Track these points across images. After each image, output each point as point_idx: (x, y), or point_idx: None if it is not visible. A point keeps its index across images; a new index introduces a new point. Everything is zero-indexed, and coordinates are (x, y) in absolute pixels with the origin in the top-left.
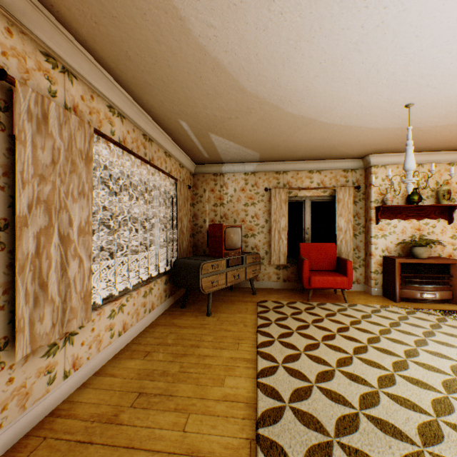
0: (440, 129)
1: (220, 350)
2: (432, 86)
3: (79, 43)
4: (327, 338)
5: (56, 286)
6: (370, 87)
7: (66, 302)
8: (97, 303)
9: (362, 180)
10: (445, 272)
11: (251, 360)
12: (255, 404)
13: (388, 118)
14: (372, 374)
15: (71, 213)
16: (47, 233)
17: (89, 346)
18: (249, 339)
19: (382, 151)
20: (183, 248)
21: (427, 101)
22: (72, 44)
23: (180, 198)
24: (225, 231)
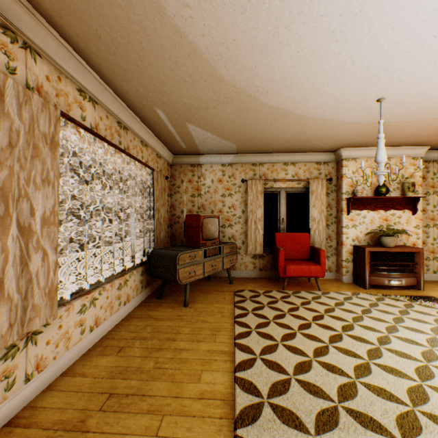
0: (407, 125)
1: (197, 343)
2: (403, 80)
3: (43, 18)
4: (303, 327)
5: (14, 282)
6: (345, 80)
7: (27, 299)
8: (65, 298)
9: (334, 172)
10: (410, 260)
11: (229, 352)
12: (233, 401)
13: (360, 112)
14: (348, 363)
15: (33, 202)
16: (3, 223)
17: (56, 345)
18: (226, 330)
19: (353, 144)
20: (161, 239)
21: (397, 96)
22: (34, 18)
23: (157, 188)
24: (202, 222)
